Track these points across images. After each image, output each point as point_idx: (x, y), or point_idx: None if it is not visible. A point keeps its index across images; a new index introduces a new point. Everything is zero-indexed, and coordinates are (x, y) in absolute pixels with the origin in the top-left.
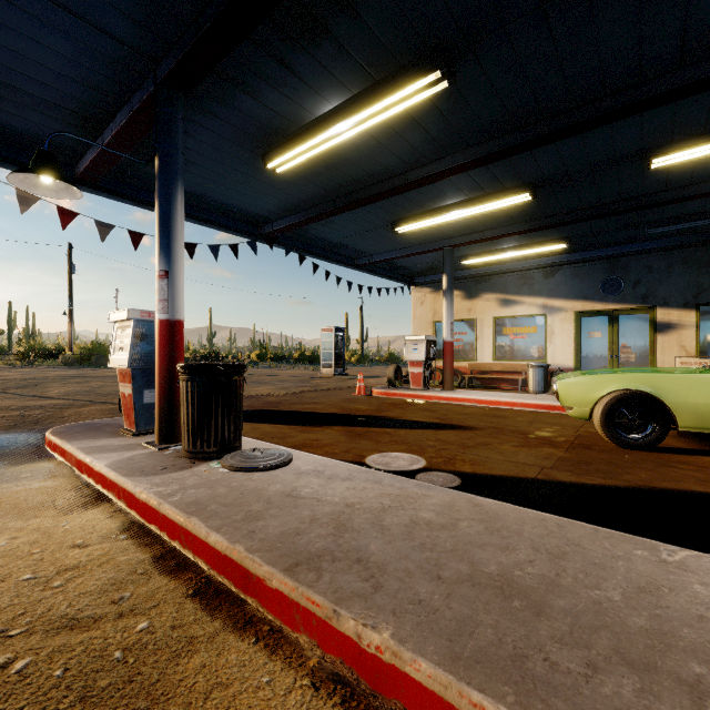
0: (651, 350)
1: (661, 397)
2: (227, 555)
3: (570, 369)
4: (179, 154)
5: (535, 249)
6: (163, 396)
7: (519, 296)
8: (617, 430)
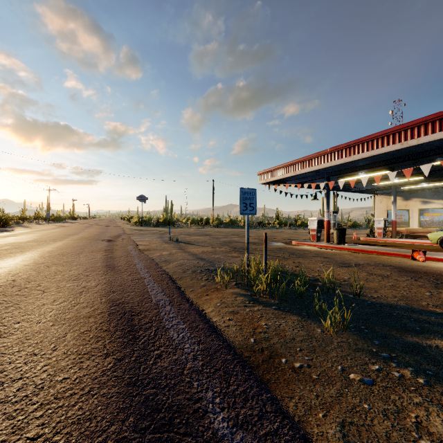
0: None
1: None
2: (361, 249)
3: None
4: (330, 189)
5: (436, 183)
6: (327, 234)
7: (432, 200)
8: None
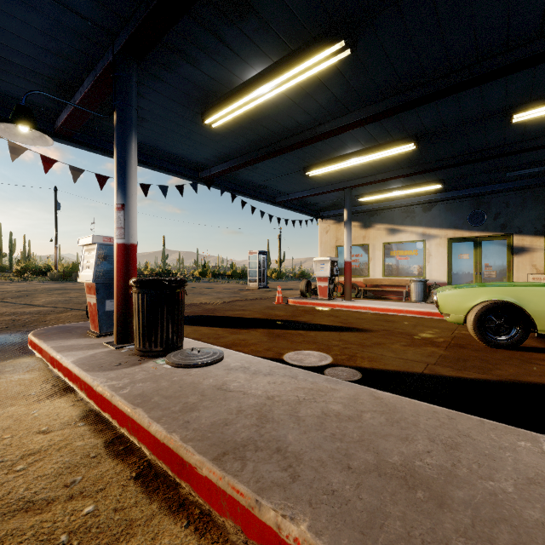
0: (508, 268)
1: (523, 306)
2: (165, 443)
3: (444, 284)
4: (133, 110)
5: (416, 188)
6: (120, 305)
7: (403, 226)
8: (486, 333)
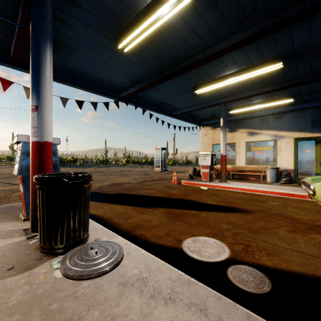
0: None
1: None
2: None
3: (291, 170)
4: (46, 22)
5: (273, 102)
6: (34, 197)
7: (260, 130)
8: None
